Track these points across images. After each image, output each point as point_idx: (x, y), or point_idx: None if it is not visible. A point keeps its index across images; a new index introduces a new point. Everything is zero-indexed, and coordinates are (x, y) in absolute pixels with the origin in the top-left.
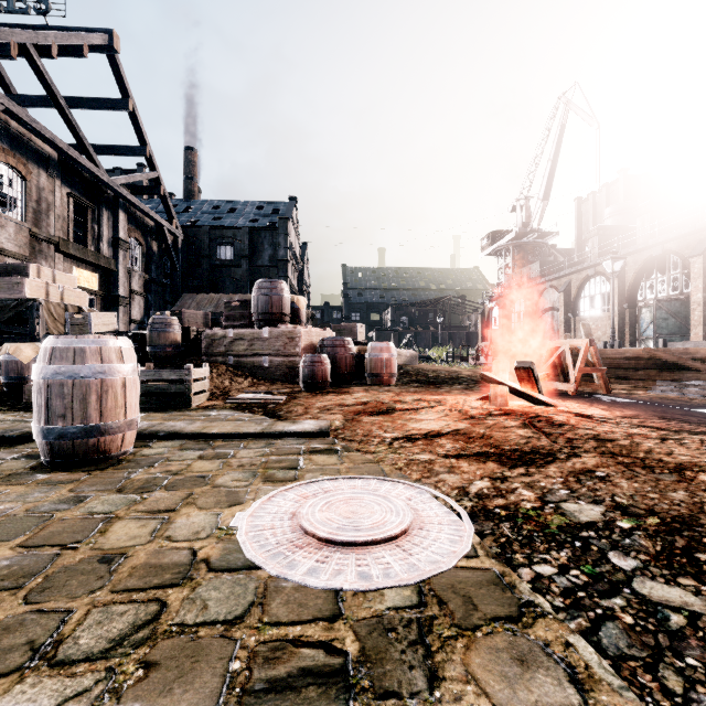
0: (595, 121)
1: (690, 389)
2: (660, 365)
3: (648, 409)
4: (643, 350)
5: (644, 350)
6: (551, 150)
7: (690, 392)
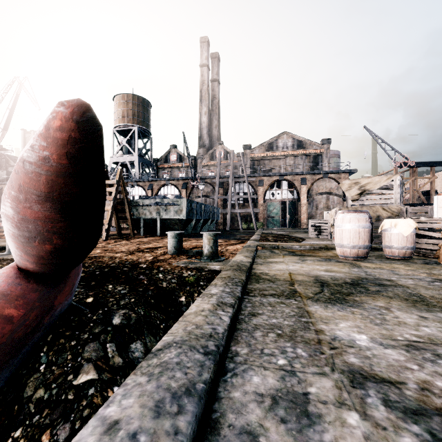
0: (38, 105)
1: None
2: None
3: None
4: None
5: None
6: (9, 103)
7: None
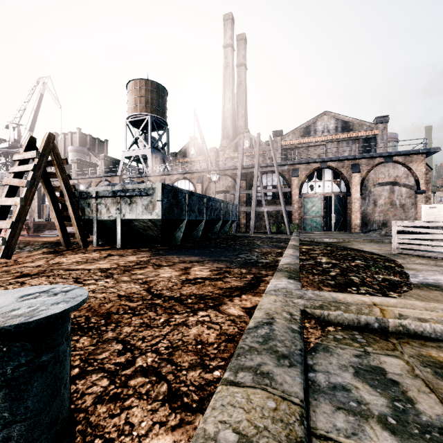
0: (59, 104)
1: (52, 232)
2: (52, 226)
3: (31, 236)
4: (47, 222)
5: (47, 222)
6: (34, 104)
7: (52, 233)
